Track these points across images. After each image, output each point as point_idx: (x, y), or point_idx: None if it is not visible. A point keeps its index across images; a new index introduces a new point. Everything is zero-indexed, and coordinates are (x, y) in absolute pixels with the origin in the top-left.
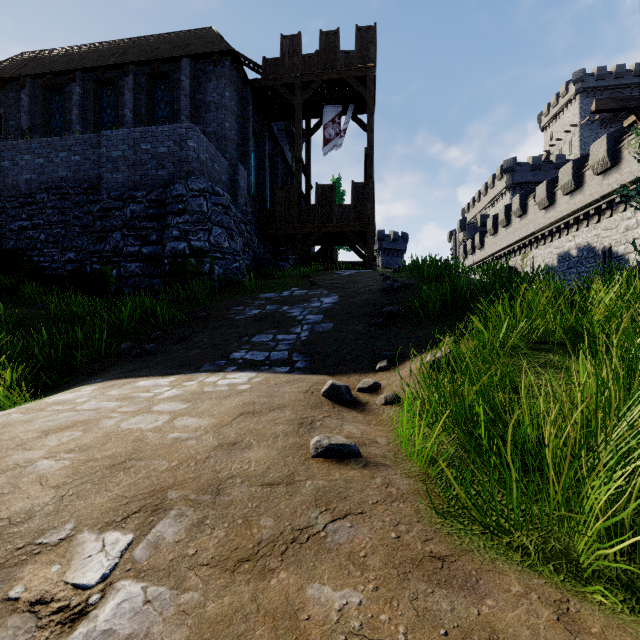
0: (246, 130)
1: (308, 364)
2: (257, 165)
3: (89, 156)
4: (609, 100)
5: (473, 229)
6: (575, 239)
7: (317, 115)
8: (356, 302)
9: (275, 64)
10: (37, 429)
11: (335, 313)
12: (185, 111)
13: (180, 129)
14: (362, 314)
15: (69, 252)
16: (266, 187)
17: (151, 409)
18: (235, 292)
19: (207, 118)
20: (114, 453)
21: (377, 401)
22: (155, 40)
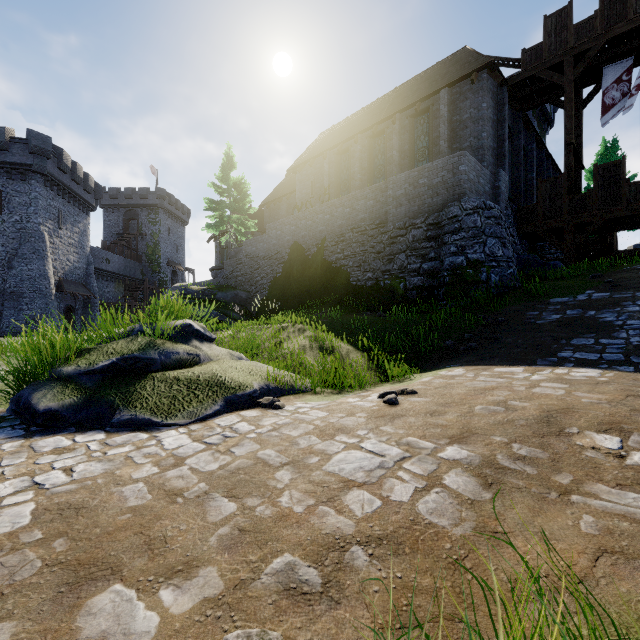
0: (501, 132)
1: None
2: (510, 162)
3: (379, 199)
4: None
5: None
6: None
7: (591, 82)
8: None
9: (537, 51)
10: (475, 387)
11: None
12: (443, 136)
13: (452, 159)
14: None
15: (368, 273)
16: (521, 182)
17: (539, 385)
18: (518, 298)
19: (463, 135)
20: (553, 403)
21: None
22: (413, 83)
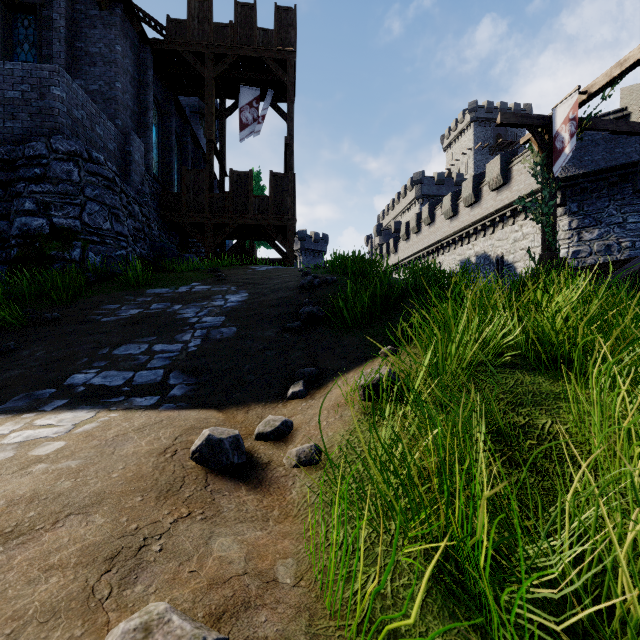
0: (145, 97)
1: (190, 389)
2: (161, 142)
3: None
4: (511, 115)
5: (388, 235)
6: (474, 247)
7: (233, 96)
8: (269, 301)
9: (182, 27)
10: None
11: (241, 314)
12: (59, 58)
13: (40, 70)
14: (275, 315)
15: None
16: (172, 169)
17: None
18: (114, 286)
19: (91, 73)
20: None
21: (285, 459)
22: None
